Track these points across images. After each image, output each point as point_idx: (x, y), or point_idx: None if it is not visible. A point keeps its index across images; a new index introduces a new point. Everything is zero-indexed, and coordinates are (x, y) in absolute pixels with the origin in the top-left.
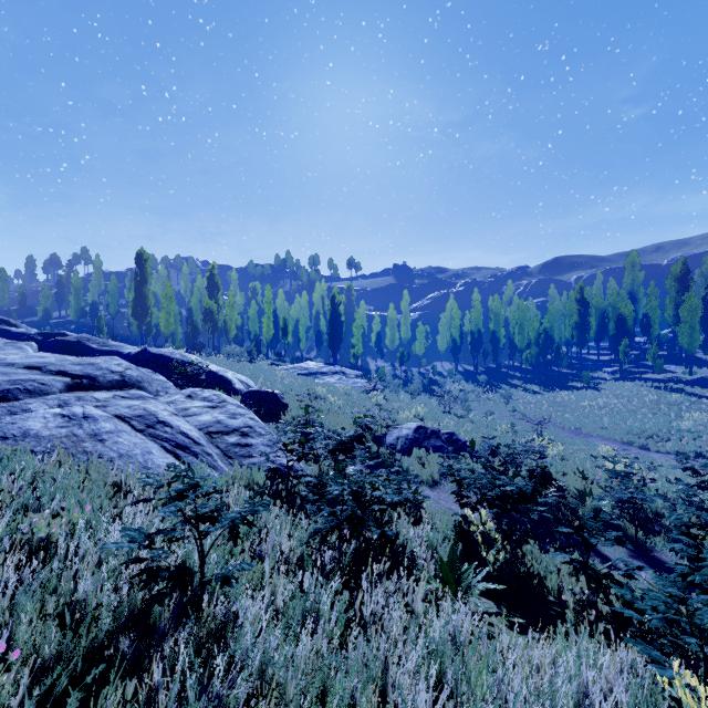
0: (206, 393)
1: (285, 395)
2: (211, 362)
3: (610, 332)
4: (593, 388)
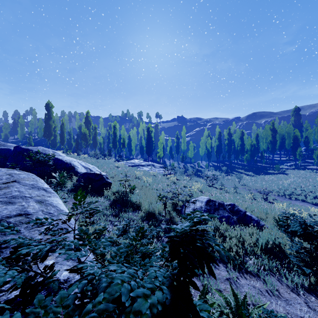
0: None
1: (115, 176)
2: (78, 158)
3: (286, 145)
4: (283, 173)
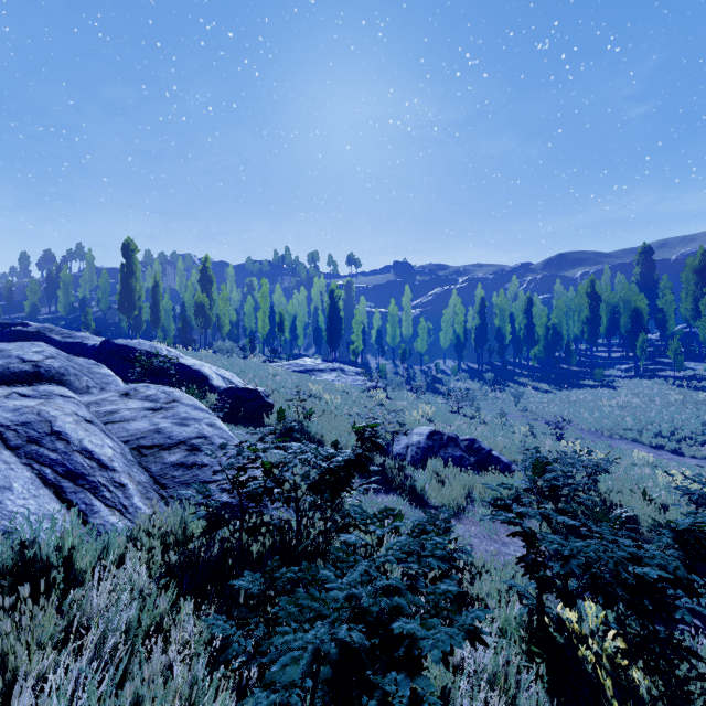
0: (151, 389)
1: (275, 393)
2: (197, 357)
3: (621, 328)
4: (608, 387)
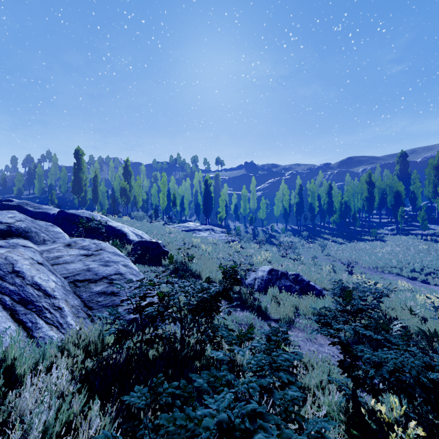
0: (86, 242)
1: (169, 244)
2: (121, 221)
3: (387, 203)
4: (380, 240)
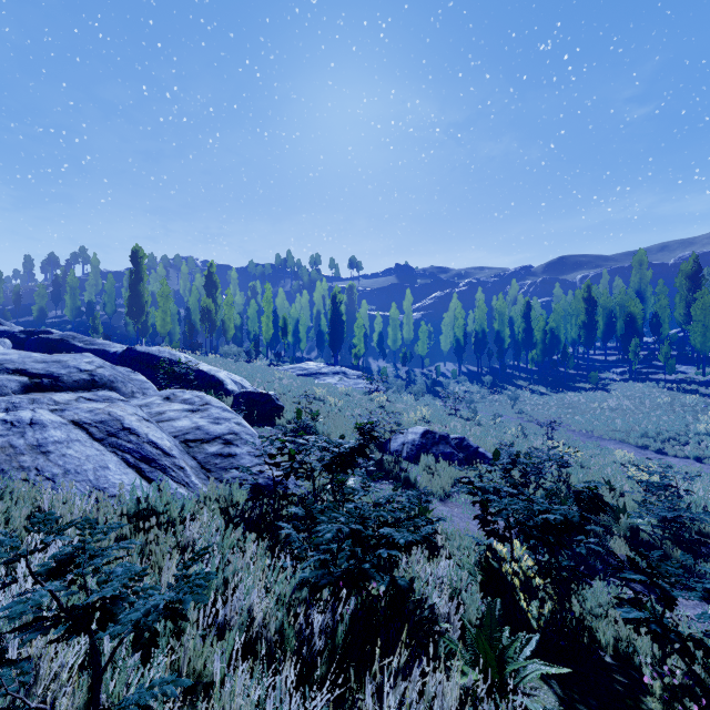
0: (187, 394)
1: (282, 396)
2: (206, 362)
3: (617, 332)
4: (602, 389)
